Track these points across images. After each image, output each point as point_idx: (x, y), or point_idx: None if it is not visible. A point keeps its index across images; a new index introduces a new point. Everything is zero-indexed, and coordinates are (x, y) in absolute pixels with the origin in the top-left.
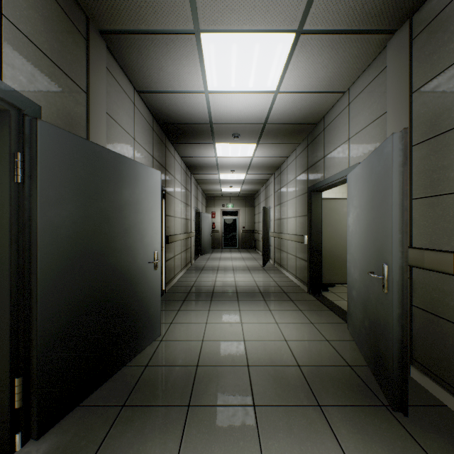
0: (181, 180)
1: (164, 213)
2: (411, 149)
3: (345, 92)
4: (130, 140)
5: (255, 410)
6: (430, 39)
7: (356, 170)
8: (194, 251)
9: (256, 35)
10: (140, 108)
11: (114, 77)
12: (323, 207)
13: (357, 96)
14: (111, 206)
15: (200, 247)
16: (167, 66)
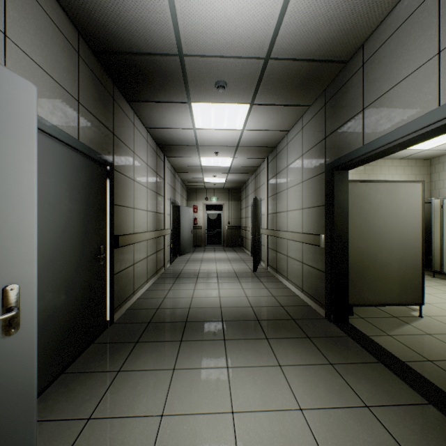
0: (147, 160)
1: (108, 200)
2: None
3: None
4: None
5: None
6: None
7: None
8: (169, 252)
9: None
10: None
11: None
12: (349, 193)
13: None
14: None
15: (178, 247)
16: None
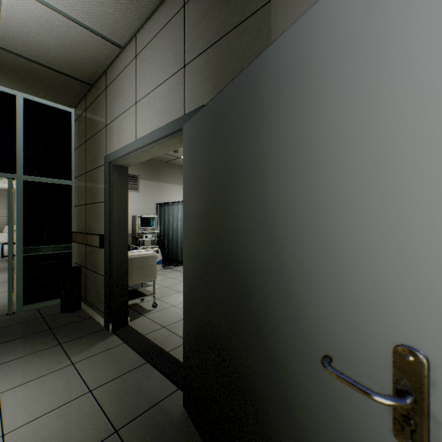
0: None
1: None
2: None
3: None
4: None
5: None
6: None
7: None
8: None
9: None
10: None
11: None
12: None
13: None
14: (232, 182)
15: None
16: None
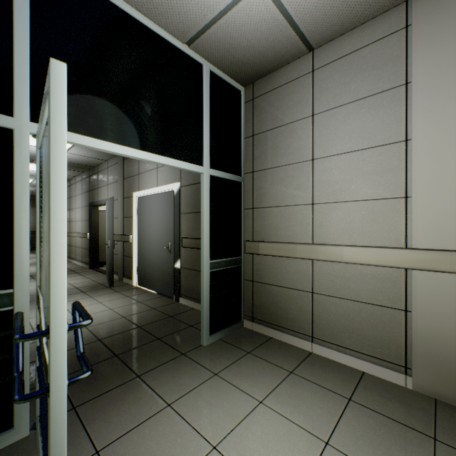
0: None
1: None
2: (124, 199)
3: (107, 160)
4: None
5: None
6: (128, 164)
7: (107, 203)
8: None
9: None
10: None
11: None
12: (100, 215)
13: (111, 166)
14: None
15: None
16: None
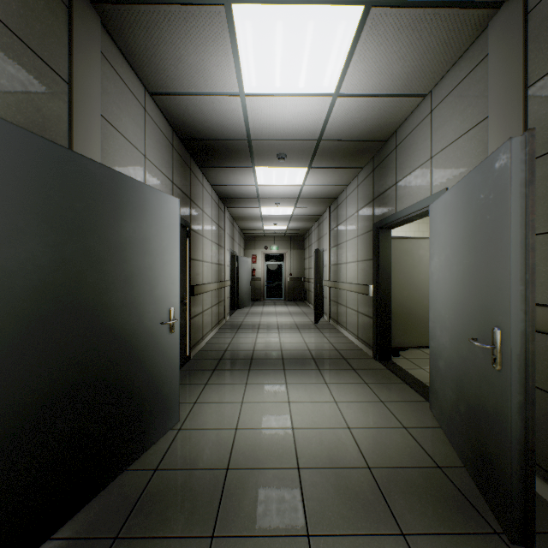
0: (211, 215)
1: (188, 256)
2: None
3: (425, 96)
4: (138, 157)
5: (309, 544)
6: None
7: (445, 197)
8: (228, 304)
9: (309, 7)
10: (154, 115)
11: (114, 68)
12: (394, 249)
13: (444, 99)
14: (102, 244)
15: (237, 300)
16: (187, 55)
